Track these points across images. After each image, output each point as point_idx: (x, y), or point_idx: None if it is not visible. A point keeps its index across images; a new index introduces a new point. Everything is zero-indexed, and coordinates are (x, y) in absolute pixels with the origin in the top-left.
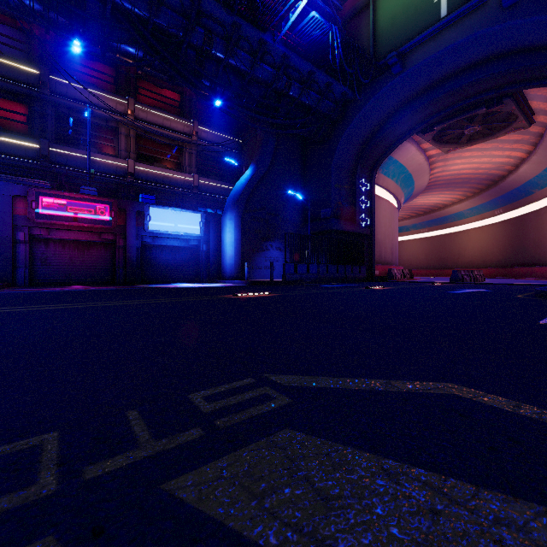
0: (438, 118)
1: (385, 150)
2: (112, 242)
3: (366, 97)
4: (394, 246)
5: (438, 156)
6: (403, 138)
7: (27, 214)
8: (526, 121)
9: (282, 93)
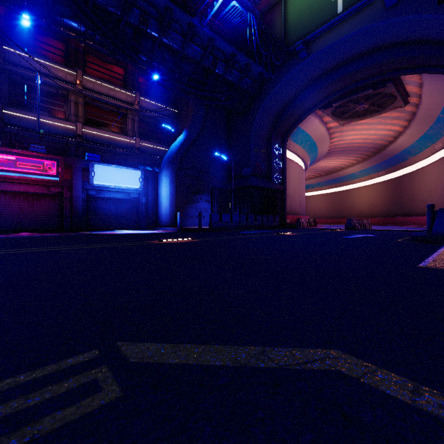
0: (335, 96)
1: (294, 122)
2: (60, 194)
3: (278, 77)
4: (302, 200)
5: (336, 128)
6: (309, 112)
7: None
8: (403, 102)
9: (209, 70)
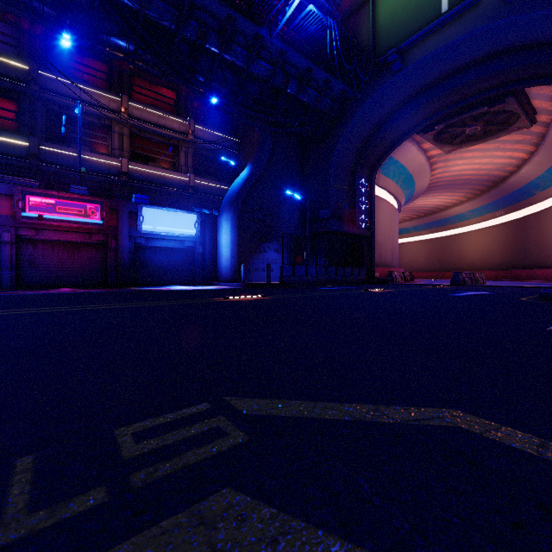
0: (438, 117)
1: (385, 150)
2: (103, 243)
3: (365, 95)
4: (394, 248)
5: (439, 157)
6: (404, 138)
7: (13, 213)
8: (529, 121)
9: (279, 90)
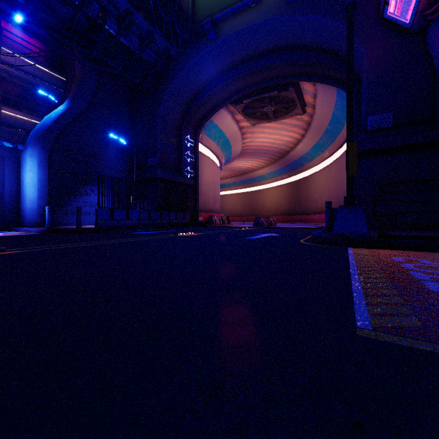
0: (245, 93)
1: (206, 113)
2: None
3: (187, 57)
4: (216, 197)
5: (248, 129)
6: (221, 105)
7: None
8: (302, 109)
9: (96, 23)
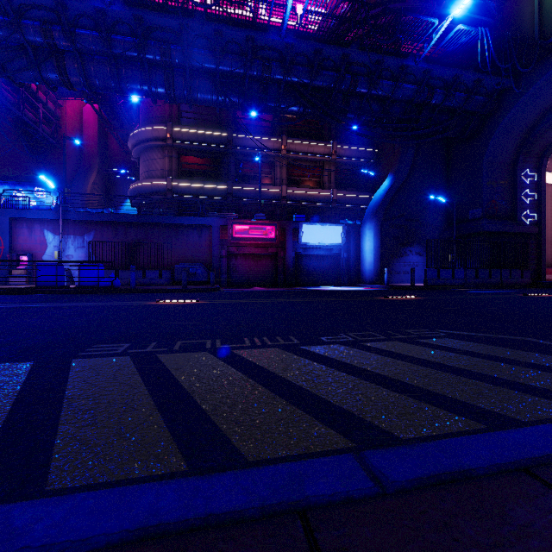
0: None
1: None
2: (275, 254)
3: (529, 82)
4: None
5: None
6: None
7: (227, 237)
8: None
9: (423, 104)
